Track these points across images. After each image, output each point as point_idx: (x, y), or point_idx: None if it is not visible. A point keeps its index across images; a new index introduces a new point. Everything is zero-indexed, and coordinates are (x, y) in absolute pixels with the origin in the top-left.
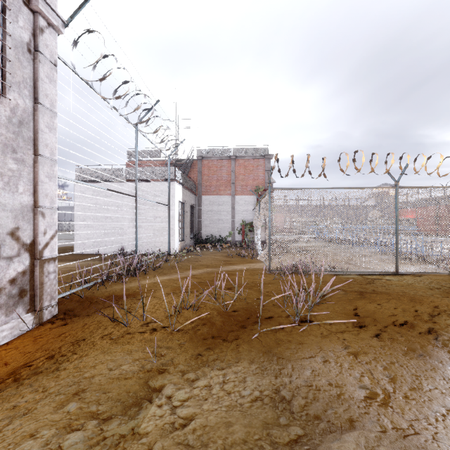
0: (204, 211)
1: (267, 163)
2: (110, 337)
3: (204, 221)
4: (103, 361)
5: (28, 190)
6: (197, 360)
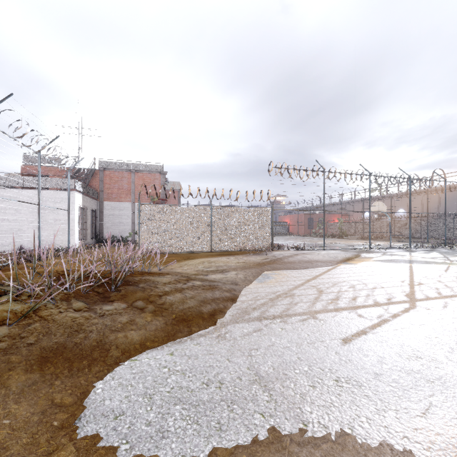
0: (106, 215)
1: (162, 178)
2: None
3: (106, 223)
4: None
5: None
6: None
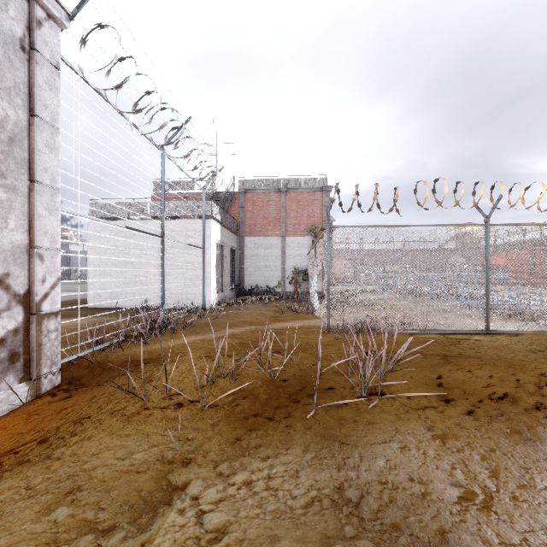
0: (247, 256)
1: (325, 197)
2: (122, 414)
3: (248, 268)
4: (110, 447)
5: (21, 226)
6: (234, 446)
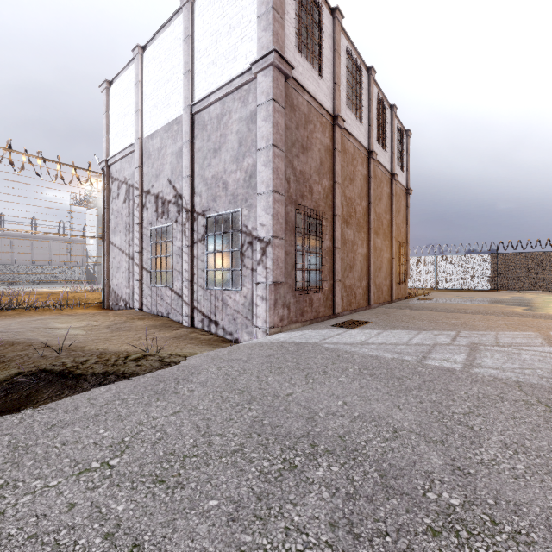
0: None
1: None
2: None
3: None
4: None
5: None
6: None
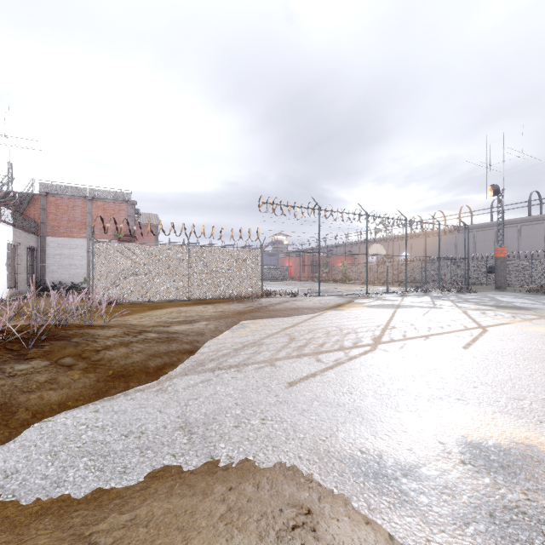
0: (50, 255)
1: (130, 209)
2: None
3: (51, 266)
4: None
5: None
6: None
